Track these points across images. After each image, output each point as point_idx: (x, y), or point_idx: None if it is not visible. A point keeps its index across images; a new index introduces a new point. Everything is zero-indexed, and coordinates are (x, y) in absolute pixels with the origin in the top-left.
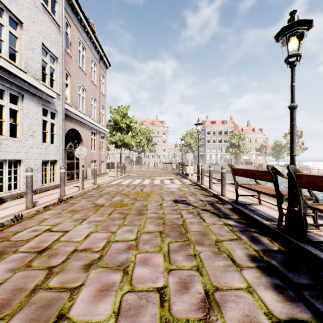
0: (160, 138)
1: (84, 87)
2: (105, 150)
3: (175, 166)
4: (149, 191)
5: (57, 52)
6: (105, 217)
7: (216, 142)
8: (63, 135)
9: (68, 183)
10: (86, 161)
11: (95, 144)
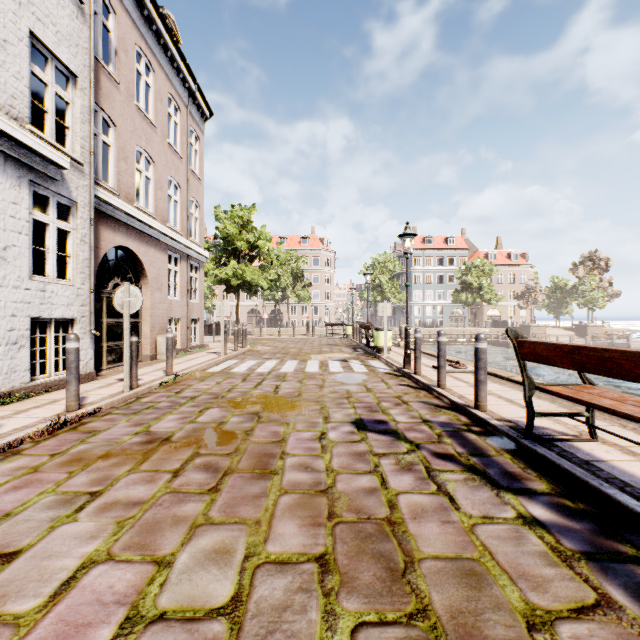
0: (320, 272)
1: (150, 155)
2: (202, 297)
3: (352, 331)
4: (292, 393)
5: (74, 62)
6: (160, 487)
7: (433, 281)
8: (92, 259)
9: (108, 372)
10: (154, 321)
11: (177, 283)
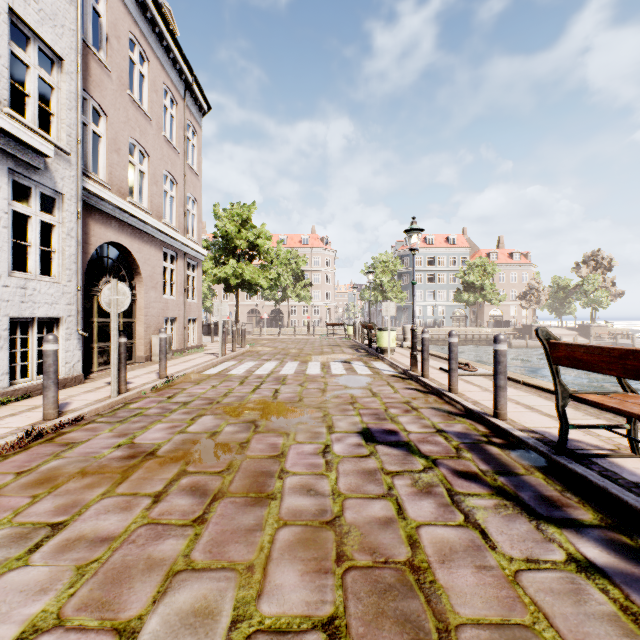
0: (320, 272)
1: (145, 148)
2: (199, 296)
3: (353, 331)
4: (293, 397)
5: (60, 44)
6: (136, 517)
7: (434, 281)
8: (79, 255)
9: (98, 374)
10: (149, 320)
11: (173, 282)
